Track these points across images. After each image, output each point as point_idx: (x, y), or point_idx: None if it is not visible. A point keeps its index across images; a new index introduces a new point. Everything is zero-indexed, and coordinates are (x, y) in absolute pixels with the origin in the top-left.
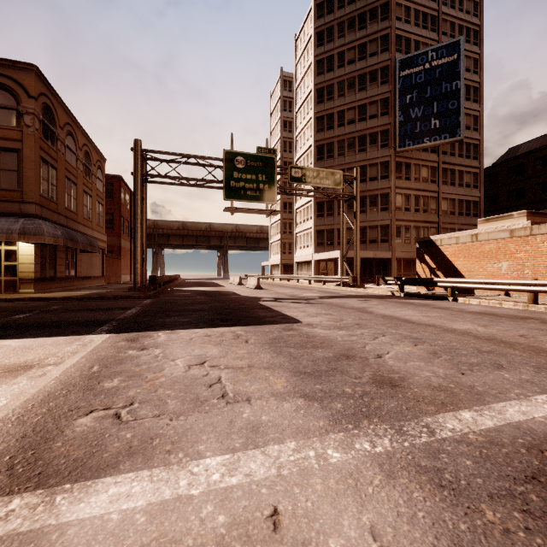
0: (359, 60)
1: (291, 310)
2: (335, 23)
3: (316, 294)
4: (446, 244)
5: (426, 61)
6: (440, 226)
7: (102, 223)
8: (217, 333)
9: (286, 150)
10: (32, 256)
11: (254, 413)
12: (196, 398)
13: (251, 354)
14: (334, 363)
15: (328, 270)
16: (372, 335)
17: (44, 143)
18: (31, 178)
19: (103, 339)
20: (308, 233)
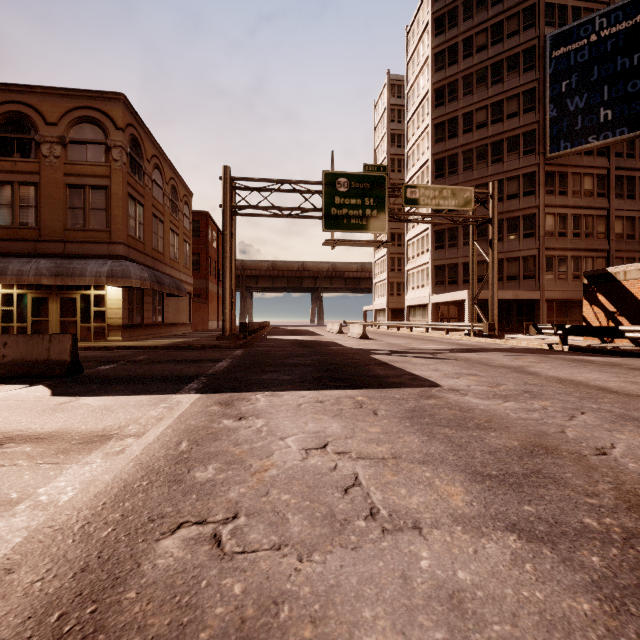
0: (492, 44)
1: (417, 368)
2: (459, 2)
3: (441, 346)
4: (634, 277)
5: (592, 32)
6: (612, 254)
7: (189, 264)
8: (331, 398)
9: (394, 170)
10: (120, 301)
11: (438, 560)
12: (330, 514)
13: (389, 434)
14: (530, 461)
15: (450, 316)
16: (562, 411)
17: (132, 178)
18: (118, 216)
19: (192, 401)
20: (424, 270)
